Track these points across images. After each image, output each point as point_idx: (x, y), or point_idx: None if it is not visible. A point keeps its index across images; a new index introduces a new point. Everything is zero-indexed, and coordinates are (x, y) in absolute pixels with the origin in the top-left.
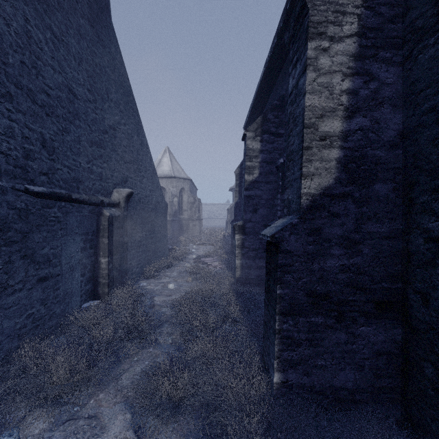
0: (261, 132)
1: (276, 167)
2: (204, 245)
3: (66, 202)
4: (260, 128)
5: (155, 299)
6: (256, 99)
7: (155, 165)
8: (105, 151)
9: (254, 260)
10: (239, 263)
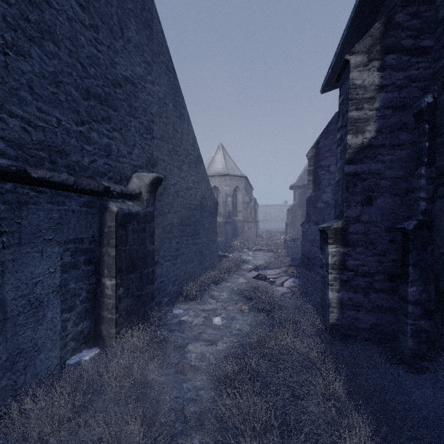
0: (381, 52)
1: (414, 115)
2: (262, 252)
3: (16, 182)
4: (380, 44)
5: (189, 348)
6: (352, 24)
7: (208, 163)
8: (117, 114)
9: (367, 294)
10: (334, 298)
